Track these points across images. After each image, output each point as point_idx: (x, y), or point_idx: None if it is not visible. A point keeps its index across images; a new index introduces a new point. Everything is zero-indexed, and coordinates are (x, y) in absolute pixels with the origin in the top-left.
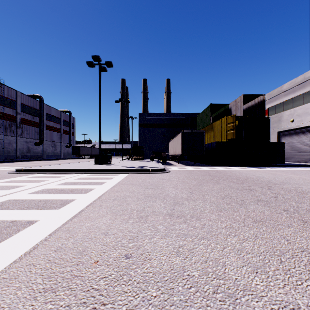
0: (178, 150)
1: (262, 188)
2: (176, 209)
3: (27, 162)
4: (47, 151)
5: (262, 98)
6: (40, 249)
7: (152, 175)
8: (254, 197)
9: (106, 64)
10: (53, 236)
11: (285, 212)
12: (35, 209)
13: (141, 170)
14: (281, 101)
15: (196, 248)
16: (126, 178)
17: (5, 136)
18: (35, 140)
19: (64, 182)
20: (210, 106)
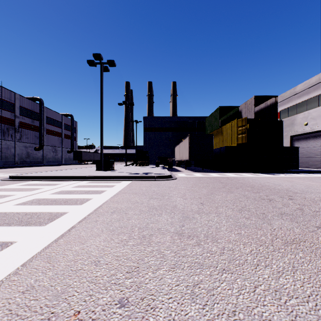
0: (185, 155)
1: (282, 198)
2: (186, 226)
3: (26, 168)
4: (47, 156)
5: (275, 100)
6: (4, 289)
7: (157, 182)
8: (276, 209)
9: (108, 63)
10: (27, 266)
11: (319, 230)
12: (16, 225)
13: (145, 177)
14: (294, 103)
15: (218, 287)
16: (128, 186)
17: (3, 140)
18: (34, 144)
19: (59, 191)
20: (219, 109)
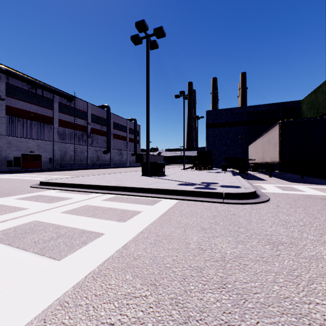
0: (270, 155)
1: None
2: None
3: (89, 171)
4: (114, 159)
5: None
6: None
7: (229, 209)
8: None
9: (155, 34)
10: None
11: None
12: None
13: (203, 193)
14: None
15: None
16: (162, 219)
17: (78, 145)
18: (103, 148)
19: (20, 224)
20: None
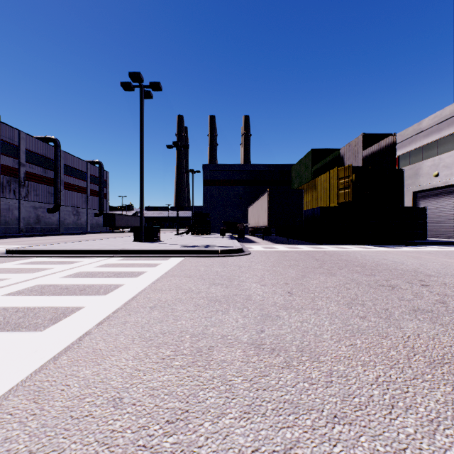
0: (262, 219)
1: (410, 284)
2: (267, 332)
3: (34, 239)
4: (66, 221)
5: (392, 140)
6: None
7: (222, 259)
8: (405, 302)
9: (151, 86)
10: None
11: None
12: None
13: (204, 251)
14: (418, 145)
15: None
16: (179, 265)
17: (2, 198)
18: (47, 204)
19: (75, 273)
20: (311, 153)
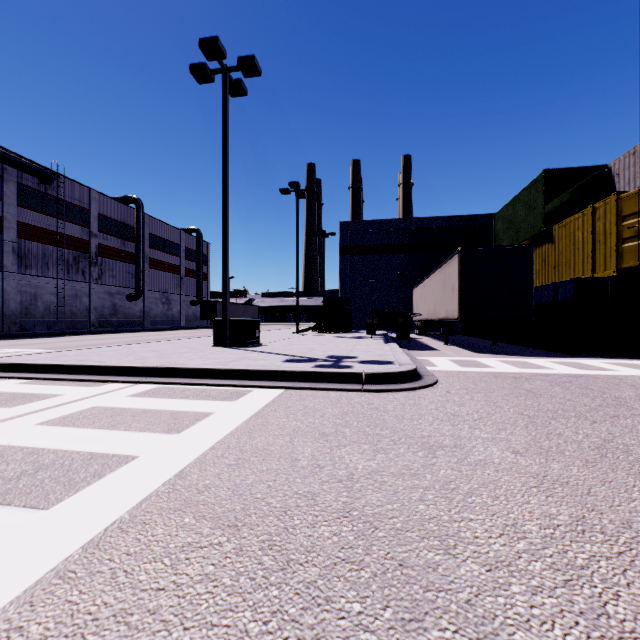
0: (445, 306)
1: None
2: None
3: (94, 337)
4: (152, 312)
5: None
6: None
7: (370, 400)
8: None
9: (240, 67)
10: None
11: None
12: None
13: (329, 375)
14: None
15: None
16: (252, 424)
17: (67, 281)
18: (127, 289)
19: None
20: (543, 178)
